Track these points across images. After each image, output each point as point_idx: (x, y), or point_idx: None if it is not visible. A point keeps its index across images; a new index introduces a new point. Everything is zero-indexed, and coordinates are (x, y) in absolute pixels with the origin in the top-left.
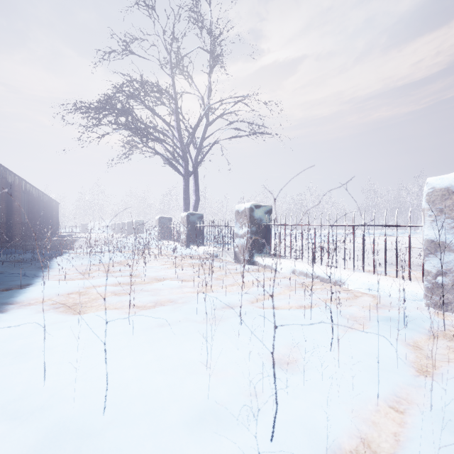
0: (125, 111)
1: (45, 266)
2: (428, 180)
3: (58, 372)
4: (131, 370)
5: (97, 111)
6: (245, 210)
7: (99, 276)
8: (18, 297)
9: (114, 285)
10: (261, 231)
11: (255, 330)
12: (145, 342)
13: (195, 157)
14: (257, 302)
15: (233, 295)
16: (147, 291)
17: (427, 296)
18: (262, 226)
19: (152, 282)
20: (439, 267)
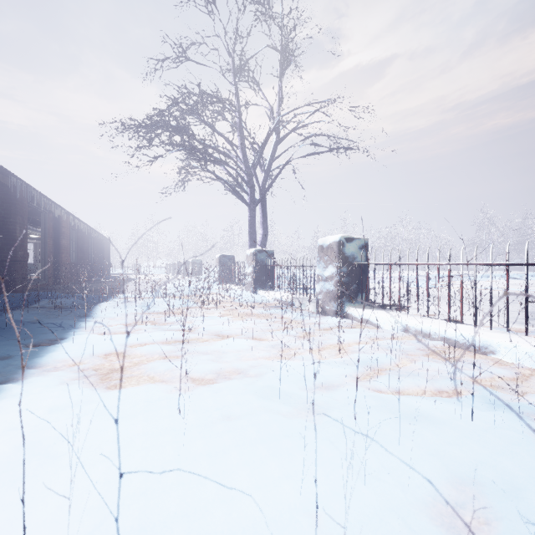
0: (180, 127)
1: (87, 314)
2: None
3: (55, 518)
4: (178, 527)
5: (149, 130)
6: (332, 244)
7: (147, 329)
8: (43, 358)
9: (164, 343)
10: (354, 273)
11: (383, 442)
12: (203, 456)
13: (262, 181)
14: (369, 382)
15: (327, 366)
16: (205, 354)
17: None
18: (355, 266)
19: (212, 340)
20: None
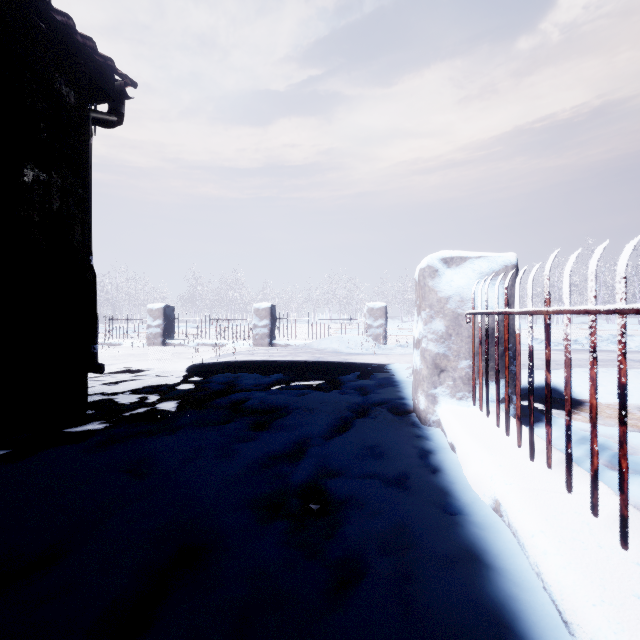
0: None
1: None
2: (148, 305)
3: None
4: None
5: None
6: None
7: None
8: None
9: None
10: None
11: None
12: None
13: None
14: None
15: None
16: None
17: (147, 342)
18: None
19: None
20: (150, 332)
